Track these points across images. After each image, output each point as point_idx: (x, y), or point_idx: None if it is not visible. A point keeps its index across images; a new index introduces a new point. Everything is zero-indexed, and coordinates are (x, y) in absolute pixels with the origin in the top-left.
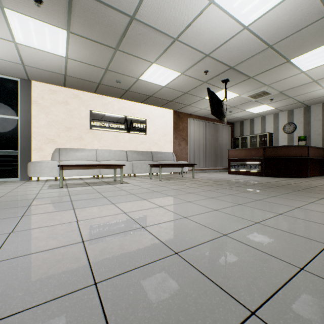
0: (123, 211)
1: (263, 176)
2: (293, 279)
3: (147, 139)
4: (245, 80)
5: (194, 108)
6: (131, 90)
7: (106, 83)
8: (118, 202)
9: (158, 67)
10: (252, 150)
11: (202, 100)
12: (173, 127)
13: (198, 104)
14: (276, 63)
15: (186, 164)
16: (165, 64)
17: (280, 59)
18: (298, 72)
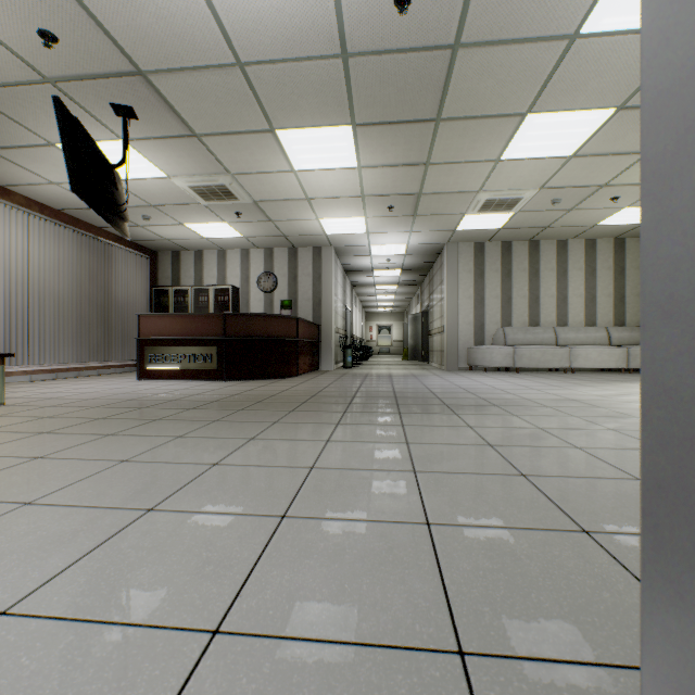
0: None
1: (224, 380)
2: None
3: None
4: (183, 138)
5: (19, 170)
6: None
7: None
8: None
9: None
10: (201, 320)
11: (47, 151)
12: None
13: (34, 160)
14: (251, 123)
15: None
16: None
17: (260, 117)
18: (287, 167)
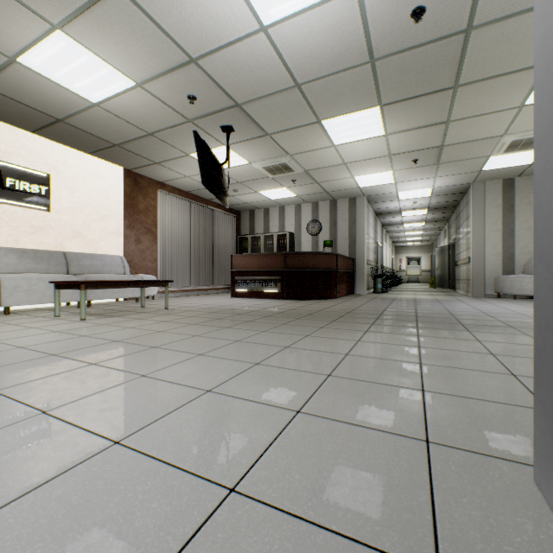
0: None
1: (284, 299)
2: None
3: (53, 222)
4: (260, 138)
5: (170, 172)
6: None
7: None
8: None
9: (73, 46)
10: (269, 257)
11: (185, 159)
12: (124, 204)
13: (178, 165)
14: (304, 120)
15: (151, 281)
16: (93, 44)
17: (310, 115)
18: (329, 144)
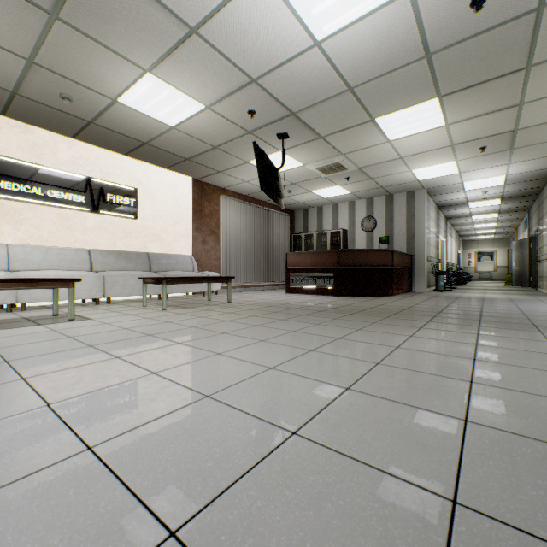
0: (44, 401)
1: (337, 296)
2: (453, 546)
3: (139, 228)
4: (313, 141)
5: (231, 179)
6: (101, 123)
7: (32, 95)
8: (41, 373)
9: (158, 83)
10: (322, 255)
11: (244, 166)
12: (192, 210)
13: (238, 172)
14: (356, 120)
15: (216, 278)
16: (173, 80)
17: (363, 114)
18: (383, 140)
